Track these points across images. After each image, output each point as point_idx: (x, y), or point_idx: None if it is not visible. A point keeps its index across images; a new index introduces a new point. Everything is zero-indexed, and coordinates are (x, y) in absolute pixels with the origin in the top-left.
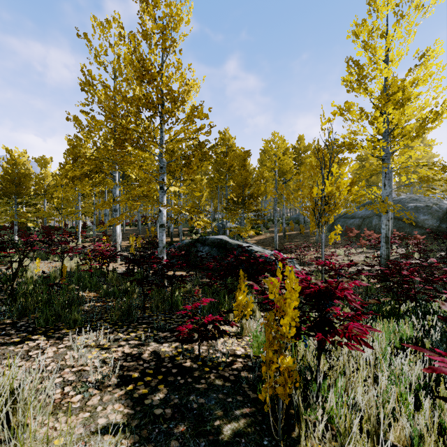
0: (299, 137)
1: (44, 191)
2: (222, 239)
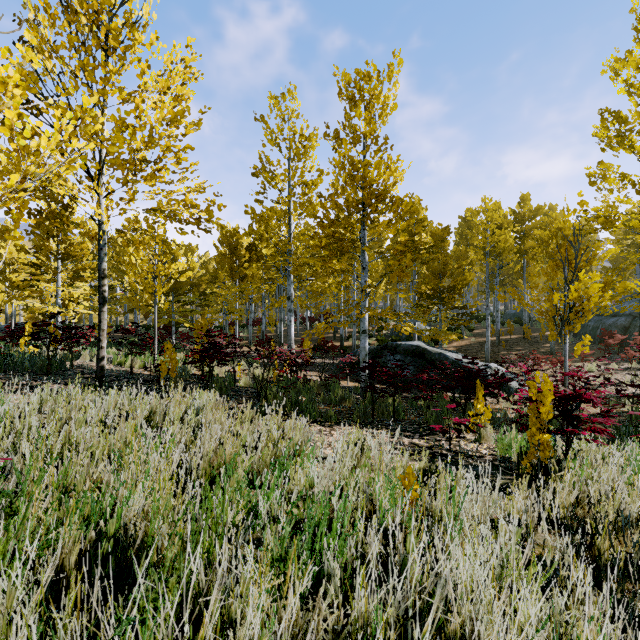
0: (523, 197)
1: (190, 285)
2: (419, 346)
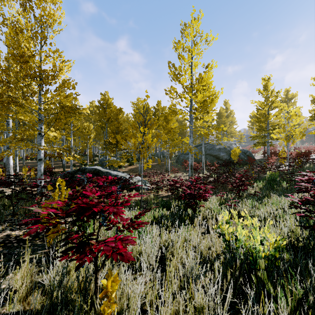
0: (158, 101)
1: None
2: (96, 169)
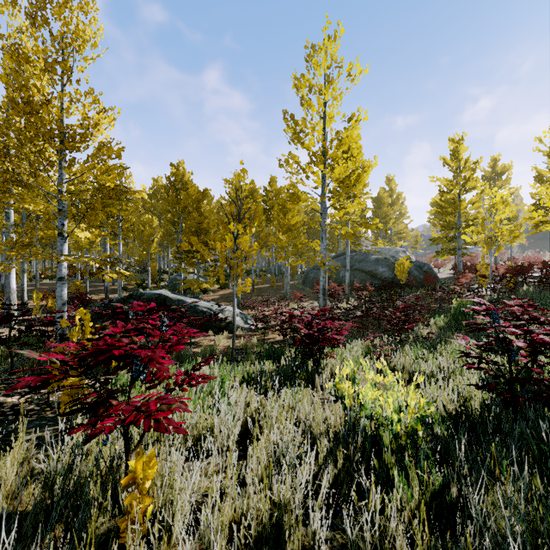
0: (271, 178)
1: None
2: (161, 294)
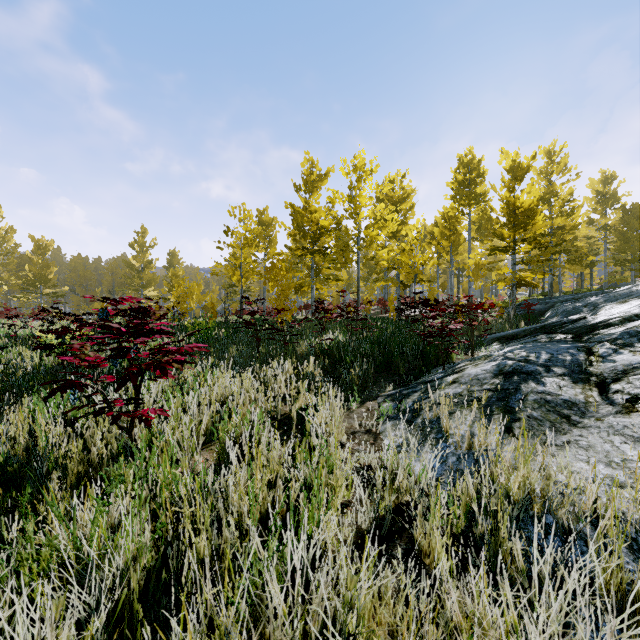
0: None
1: None
2: None
